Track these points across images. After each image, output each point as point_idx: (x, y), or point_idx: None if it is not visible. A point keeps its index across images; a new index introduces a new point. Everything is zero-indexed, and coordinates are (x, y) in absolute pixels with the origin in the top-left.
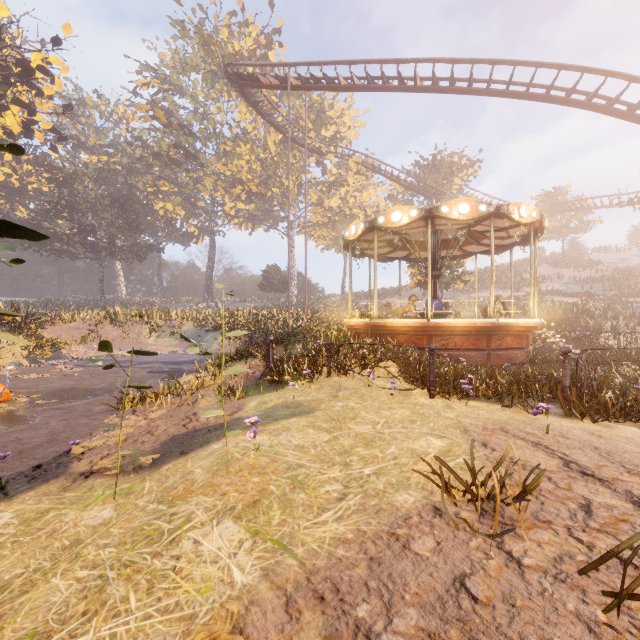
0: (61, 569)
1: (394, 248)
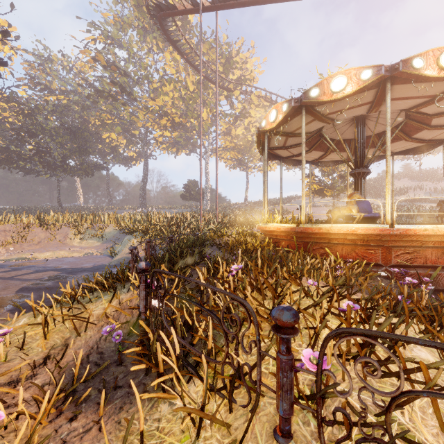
0: None
1: (309, 147)
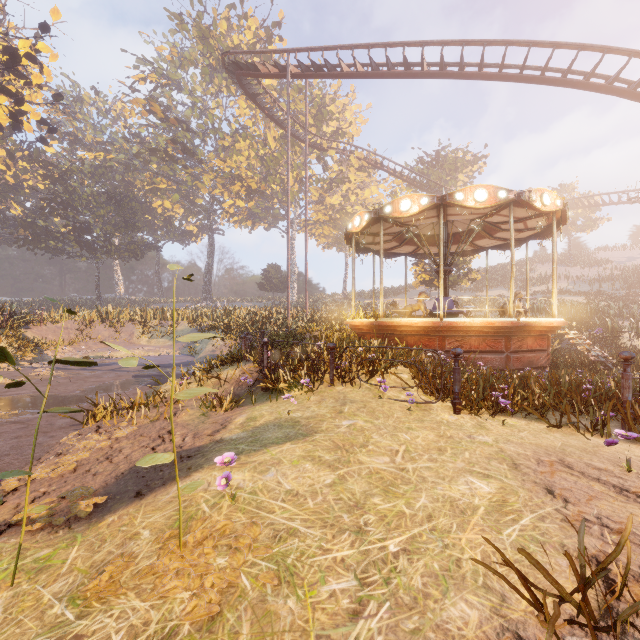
0: None
1: (400, 243)
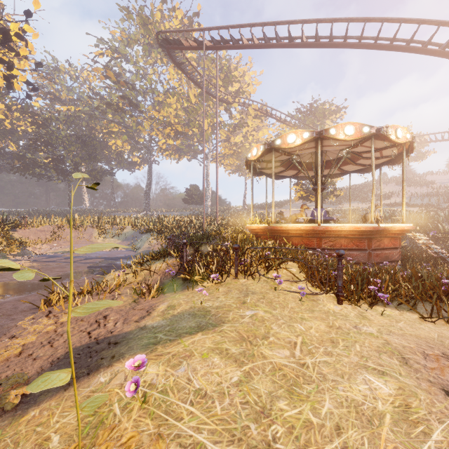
0: None
1: (286, 168)
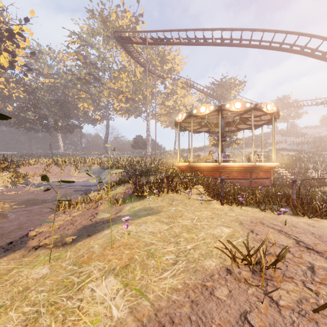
0: (15, 306)
1: (201, 126)
